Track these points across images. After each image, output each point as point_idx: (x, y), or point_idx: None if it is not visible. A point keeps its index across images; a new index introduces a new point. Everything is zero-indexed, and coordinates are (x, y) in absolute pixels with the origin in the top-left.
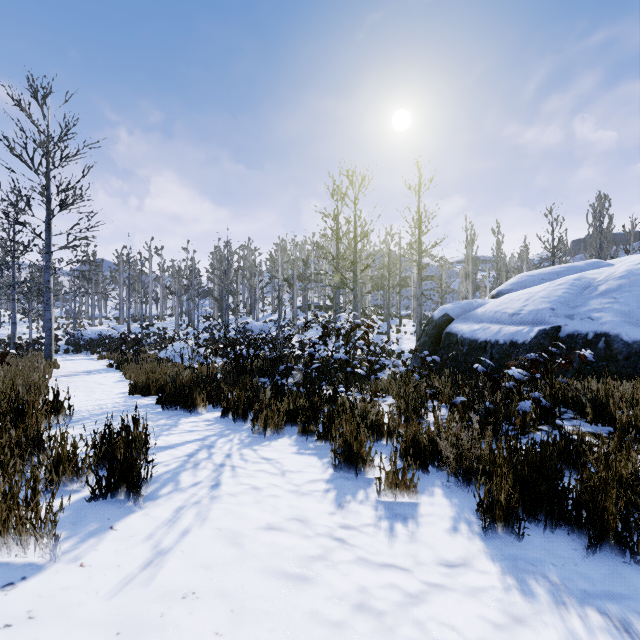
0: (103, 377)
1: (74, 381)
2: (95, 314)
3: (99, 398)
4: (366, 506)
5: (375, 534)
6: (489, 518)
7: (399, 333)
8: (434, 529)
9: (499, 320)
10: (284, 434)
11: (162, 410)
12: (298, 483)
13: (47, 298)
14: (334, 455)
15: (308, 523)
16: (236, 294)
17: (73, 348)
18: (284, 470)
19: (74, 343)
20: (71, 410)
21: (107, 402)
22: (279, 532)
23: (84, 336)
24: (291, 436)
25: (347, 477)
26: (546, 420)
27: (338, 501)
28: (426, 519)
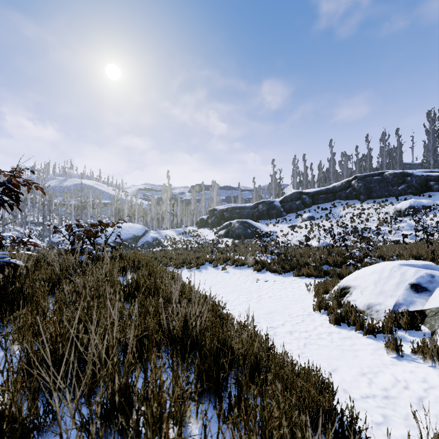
0: None
1: None
2: None
3: None
4: None
5: None
6: None
7: None
8: None
9: None
10: None
11: None
12: None
13: None
14: None
15: None
16: None
17: None
18: None
19: None
20: None
21: None
22: None
23: None
24: None
25: None
26: None
27: None
28: None
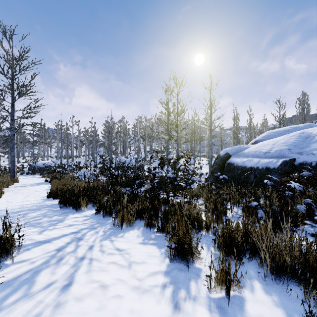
0: (40, 187)
1: (22, 189)
2: (45, 155)
3: (29, 200)
4: (200, 306)
5: None
6: None
7: (199, 164)
8: None
9: (258, 156)
10: (135, 226)
11: (60, 208)
12: (141, 277)
13: (12, 144)
14: (169, 249)
15: None
16: (116, 144)
17: (31, 172)
18: (131, 261)
19: (32, 169)
20: (1, 209)
21: (29, 203)
22: None
23: (37, 165)
24: (139, 228)
25: (180, 268)
26: (308, 217)
27: (175, 300)
28: None
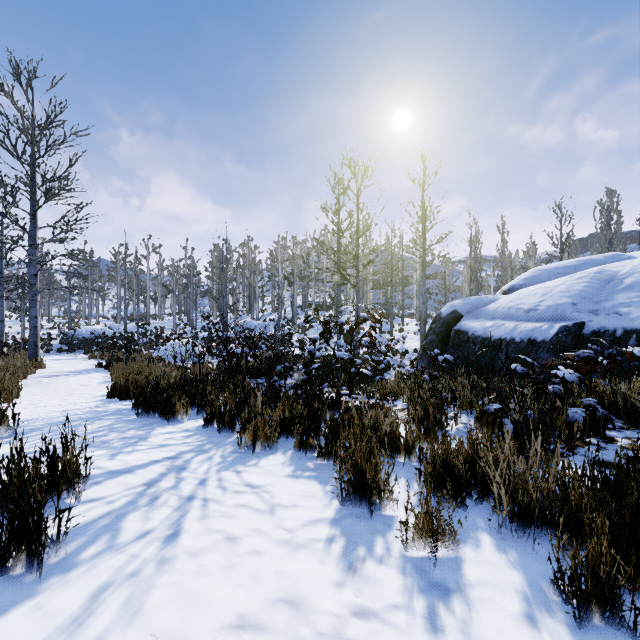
0: (88, 378)
1: (55, 382)
2: (93, 313)
3: (73, 402)
4: (388, 567)
5: (408, 627)
6: (583, 600)
7: (402, 332)
8: (496, 614)
9: (514, 316)
10: (277, 448)
11: (136, 417)
12: (291, 526)
13: (32, 294)
14: (340, 483)
15: (303, 609)
16: (235, 293)
17: (67, 347)
18: (274, 504)
19: (67, 342)
20: (28, 417)
21: (77, 407)
22: (256, 635)
23: (78, 335)
24: (286, 451)
25: (358, 514)
26: (595, 431)
27: (348, 559)
28: (479, 592)
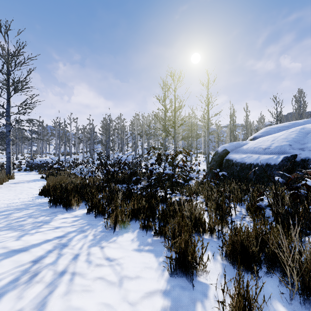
0: (35, 184)
1: (16, 186)
2: (44, 152)
3: (20, 197)
4: None
5: None
6: None
7: (196, 161)
8: None
9: (257, 152)
10: (129, 228)
11: (49, 207)
12: (133, 299)
13: (7, 141)
14: (169, 261)
15: None
16: (114, 141)
17: (29, 168)
18: (122, 276)
19: (29, 166)
20: None
21: (18, 201)
22: None
23: (35, 162)
24: (134, 230)
25: (182, 285)
26: None
27: None
28: None
